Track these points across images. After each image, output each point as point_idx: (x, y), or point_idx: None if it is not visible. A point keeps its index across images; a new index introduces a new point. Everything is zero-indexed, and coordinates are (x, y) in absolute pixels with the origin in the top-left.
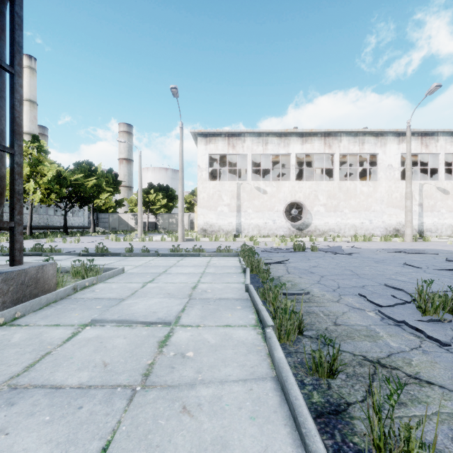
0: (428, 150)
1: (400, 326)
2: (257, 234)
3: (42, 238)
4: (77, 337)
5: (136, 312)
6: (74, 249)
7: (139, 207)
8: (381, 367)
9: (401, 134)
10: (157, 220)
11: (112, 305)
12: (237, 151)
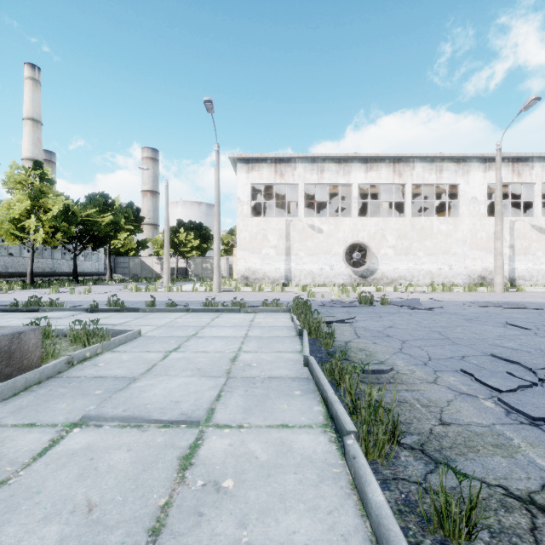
0: (521, 179)
1: (540, 427)
2: (311, 283)
3: (45, 288)
4: (56, 448)
5: (150, 402)
6: (82, 302)
7: (165, 250)
8: (540, 513)
9: (488, 159)
10: (188, 265)
11: (117, 389)
12: (286, 180)
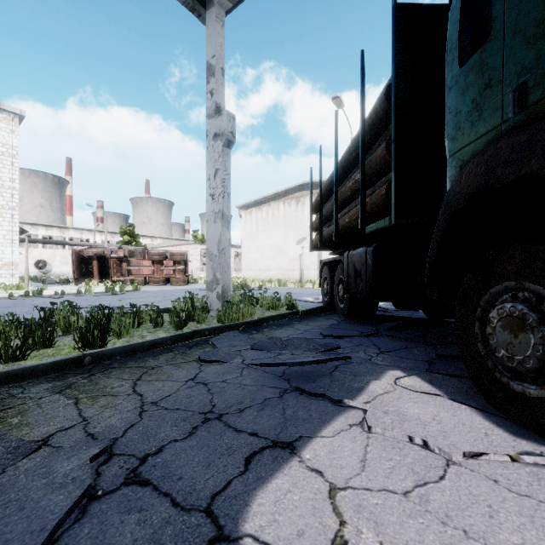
0: (114, 239)
1: None
2: None
3: None
4: None
5: None
6: None
7: None
8: None
9: (102, 231)
10: None
11: None
12: None
